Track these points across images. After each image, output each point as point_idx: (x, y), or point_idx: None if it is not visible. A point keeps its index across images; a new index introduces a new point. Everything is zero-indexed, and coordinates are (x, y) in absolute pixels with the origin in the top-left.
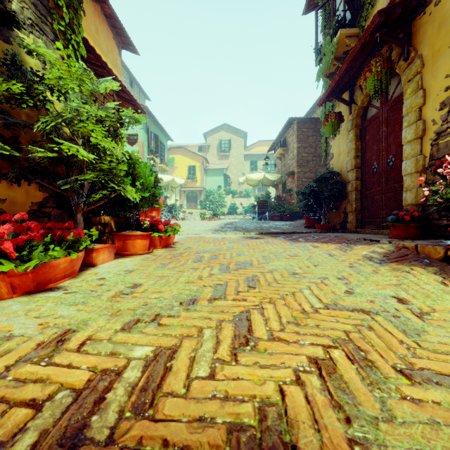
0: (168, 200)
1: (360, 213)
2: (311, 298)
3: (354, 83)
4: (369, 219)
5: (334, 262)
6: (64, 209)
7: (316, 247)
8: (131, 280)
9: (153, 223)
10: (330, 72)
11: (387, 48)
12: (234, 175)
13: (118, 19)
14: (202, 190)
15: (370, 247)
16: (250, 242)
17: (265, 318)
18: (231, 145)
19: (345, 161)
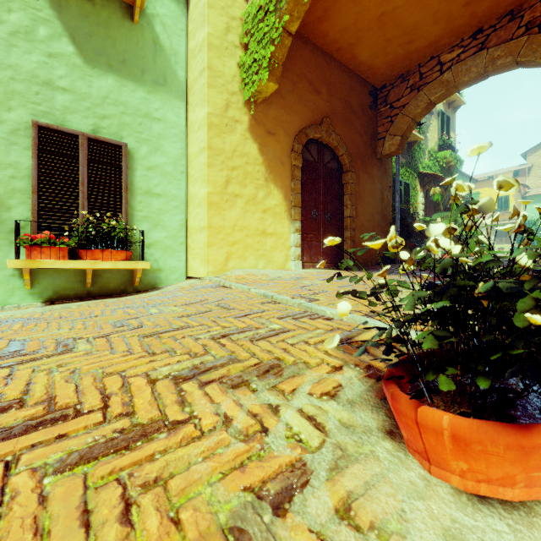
0: None
1: None
2: None
3: None
4: None
5: None
6: None
7: None
8: None
9: None
10: None
11: None
12: None
13: None
14: None
15: None
16: None
17: None
18: None
19: None
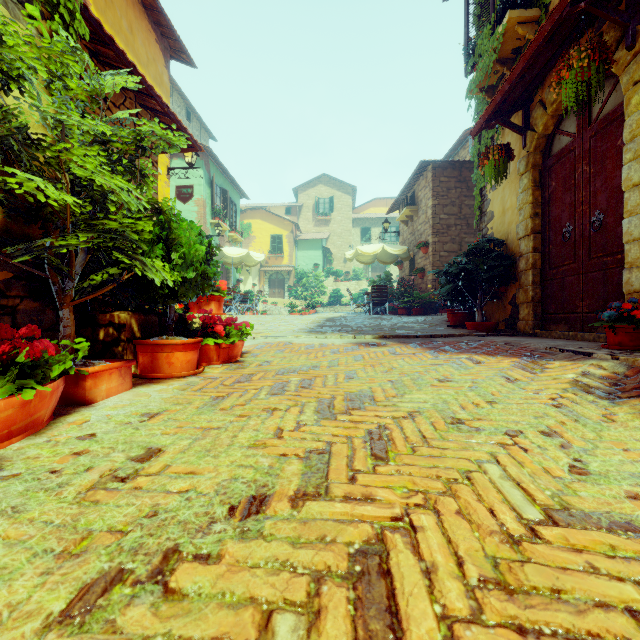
0: (242, 284)
1: (540, 305)
2: (509, 489)
3: (530, 97)
4: (556, 314)
5: (521, 395)
6: (45, 301)
7: (479, 364)
8: (145, 440)
9: (207, 322)
10: (489, 84)
11: (592, 34)
12: (337, 248)
13: (163, 11)
14: (291, 271)
15: (577, 364)
16: (366, 353)
17: (425, 568)
18: (333, 206)
19: (514, 222)
